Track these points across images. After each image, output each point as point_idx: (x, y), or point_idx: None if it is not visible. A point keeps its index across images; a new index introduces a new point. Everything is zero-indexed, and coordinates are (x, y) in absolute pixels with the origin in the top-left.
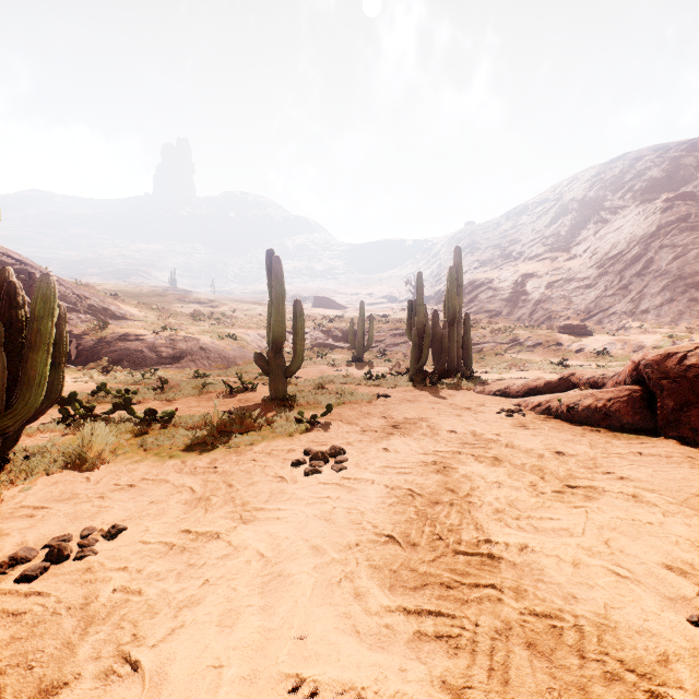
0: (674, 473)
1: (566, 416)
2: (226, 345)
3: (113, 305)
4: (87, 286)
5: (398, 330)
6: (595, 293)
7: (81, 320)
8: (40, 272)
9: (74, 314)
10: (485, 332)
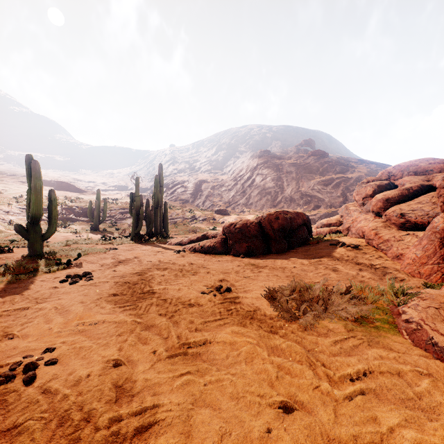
0: (224, 265)
1: (201, 251)
2: None
3: None
4: None
5: (125, 209)
6: (233, 193)
7: None
8: None
9: None
10: (179, 212)
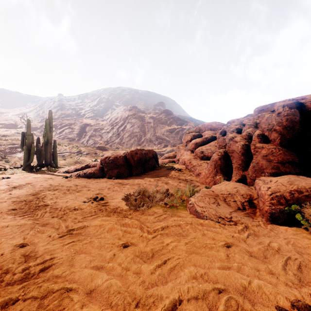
0: (101, 184)
1: (84, 176)
2: None
3: None
4: None
5: (15, 145)
6: (110, 135)
7: None
8: None
9: None
10: (66, 148)
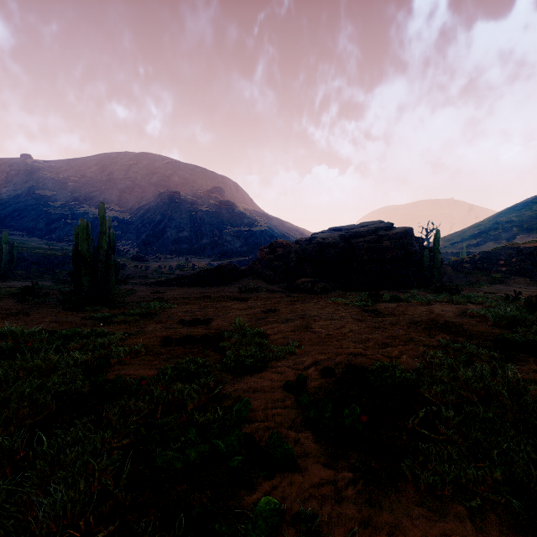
0: (209, 288)
1: (185, 285)
2: None
3: None
4: None
5: None
6: (141, 237)
7: None
8: None
9: None
10: None
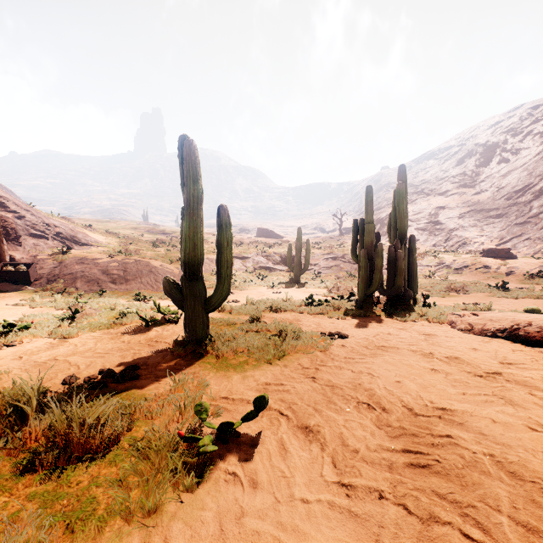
0: None
1: None
2: (175, 268)
3: (80, 233)
4: (65, 218)
5: (330, 254)
6: (506, 221)
7: (48, 246)
8: (14, 203)
9: (42, 240)
10: None
